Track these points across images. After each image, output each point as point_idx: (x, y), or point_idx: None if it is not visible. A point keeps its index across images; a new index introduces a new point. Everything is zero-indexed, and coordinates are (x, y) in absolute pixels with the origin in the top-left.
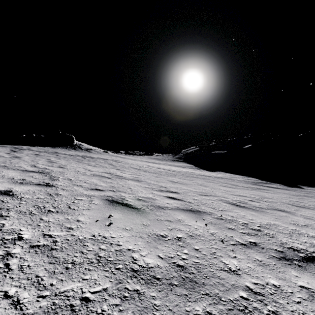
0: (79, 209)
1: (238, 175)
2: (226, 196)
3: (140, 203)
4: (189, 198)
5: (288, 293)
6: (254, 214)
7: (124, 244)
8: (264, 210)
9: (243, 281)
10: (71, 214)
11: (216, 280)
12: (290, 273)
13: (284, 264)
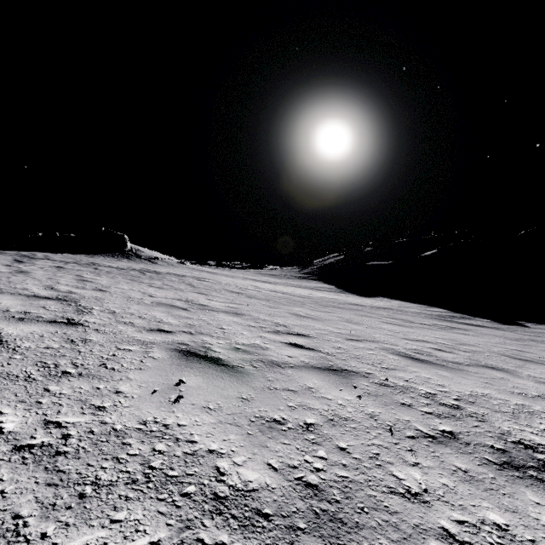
0: (123, 369)
1: (414, 303)
2: (393, 342)
3: (238, 356)
4: (327, 346)
5: (526, 543)
6: (446, 375)
7: (202, 441)
8: (463, 368)
9: (435, 517)
10: (106, 379)
11: (382, 516)
12: (524, 498)
13: (510, 476)
